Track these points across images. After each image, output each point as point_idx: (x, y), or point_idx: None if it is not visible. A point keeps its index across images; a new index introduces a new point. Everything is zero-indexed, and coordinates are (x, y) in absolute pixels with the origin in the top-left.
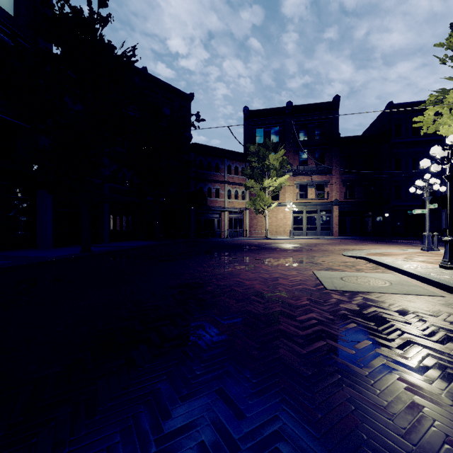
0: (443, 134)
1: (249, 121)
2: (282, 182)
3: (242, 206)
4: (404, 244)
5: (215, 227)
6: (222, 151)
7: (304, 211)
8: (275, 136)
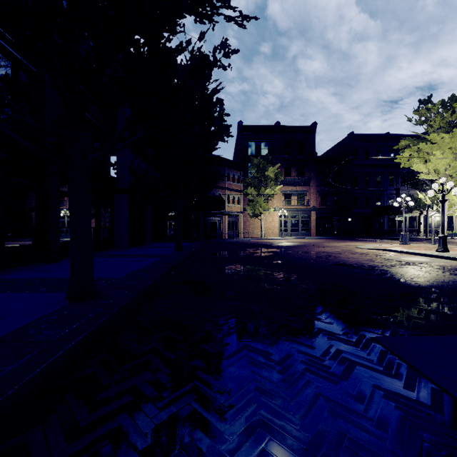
0: (414, 169)
1: (242, 134)
2: (274, 190)
3: (238, 210)
4: (373, 241)
5: (217, 229)
6: (223, 160)
7: (288, 216)
8: (265, 150)
